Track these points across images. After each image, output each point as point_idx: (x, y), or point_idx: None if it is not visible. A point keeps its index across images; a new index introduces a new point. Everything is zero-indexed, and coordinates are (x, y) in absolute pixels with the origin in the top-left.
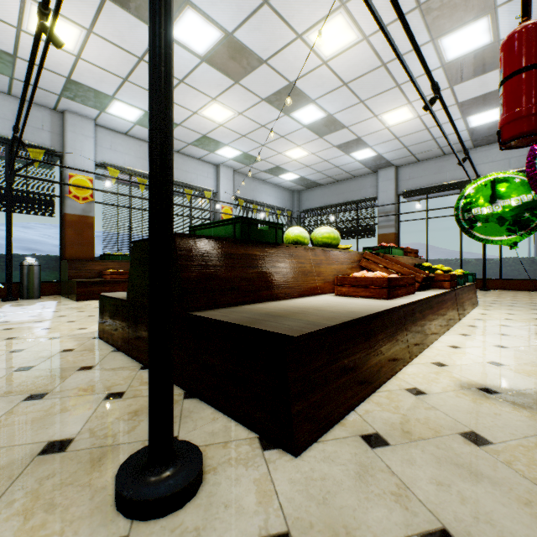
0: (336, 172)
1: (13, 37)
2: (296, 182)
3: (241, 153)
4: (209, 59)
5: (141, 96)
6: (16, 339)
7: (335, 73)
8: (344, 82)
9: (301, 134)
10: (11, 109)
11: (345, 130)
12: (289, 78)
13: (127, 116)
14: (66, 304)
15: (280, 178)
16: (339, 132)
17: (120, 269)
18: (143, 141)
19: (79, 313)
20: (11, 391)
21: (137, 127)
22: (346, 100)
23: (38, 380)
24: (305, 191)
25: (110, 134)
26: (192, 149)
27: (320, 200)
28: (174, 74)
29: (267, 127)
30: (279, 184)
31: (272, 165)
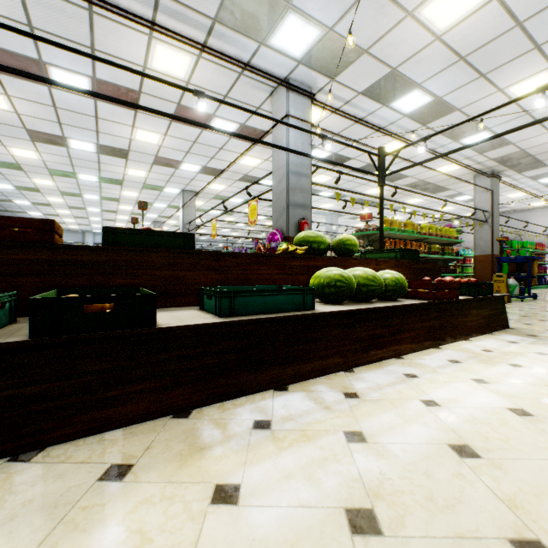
0: None
1: None
2: None
3: None
4: None
5: None
6: None
7: None
8: None
9: None
10: None
11: None
12: None
13: None
14: None
15: None
16: None
17: None
18: None
19: None
20: None
21: None
22: None
23: None
24: None
25: None
26: None
27: None
28: None
29: None
30: None
31: None
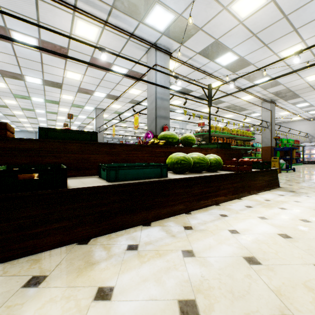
0: None
1: None
2: None
3: None
4: None
5: None
6: None
7: None
8: None
9: None
10: None
11: None
12: None
13: None
14: None
15: None
16: None
17: None
18: None
19: None
20: None
21: None
22: None
23: None
24: None
25: None
26: None
27: None
28: None
29: None
30: None
31: None
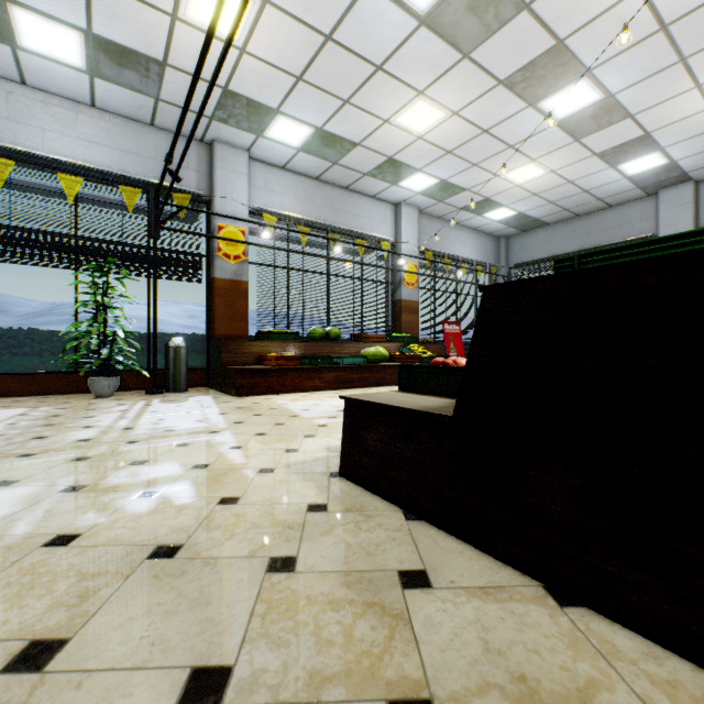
0: (581, 200)
1: (166, 32)
2: (507, 222)
3: (436, 182)
4: (432, 20)
5: (315, 104)
6: (208, 469)
7: (652, 7)
8: (663, 24)
9: (544, 139)
10: (153, 144)
11: (626, 122)
12: (559, 32)
13: (291, 139)
14: (227, 402)
15: (484, 217)
16: (613, 128)
17: (282, 353)
18: (304, 176)
19: (257, 418)
20: (320, 671)
21: (299, 155)
22: (653, 61)
23: (347, 621)
24: (518, 236)
25: (264, 169)
26: (367, 183)
27: (545, 247)
28: (370, 57)
29: (490, 133)
30: (480, 227)
31: (478, 198)
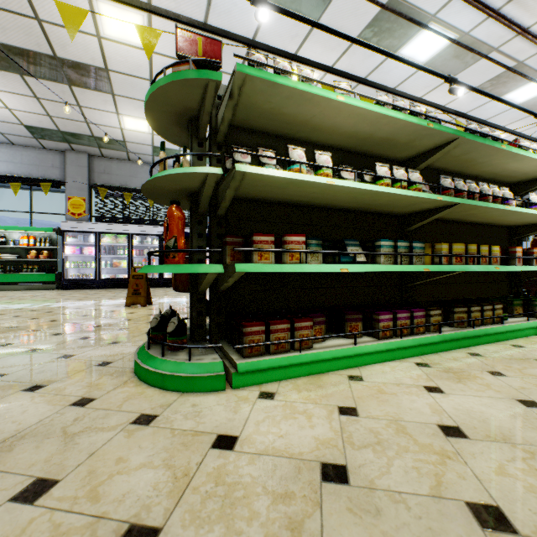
0: None
1: None
2: None
3: None
4: None
5: None
6: None
7: None
8: None
9: None
10: None
11: None
12: None
13: None
14: None
15: None
16: None
17: None
18: None
19: None
20: None
21: None
22: None
23: None
24: None
25: None
26: None
27: None
28: None
29: None
30: None
31: None
